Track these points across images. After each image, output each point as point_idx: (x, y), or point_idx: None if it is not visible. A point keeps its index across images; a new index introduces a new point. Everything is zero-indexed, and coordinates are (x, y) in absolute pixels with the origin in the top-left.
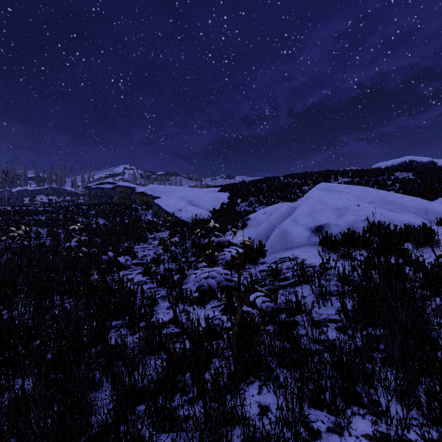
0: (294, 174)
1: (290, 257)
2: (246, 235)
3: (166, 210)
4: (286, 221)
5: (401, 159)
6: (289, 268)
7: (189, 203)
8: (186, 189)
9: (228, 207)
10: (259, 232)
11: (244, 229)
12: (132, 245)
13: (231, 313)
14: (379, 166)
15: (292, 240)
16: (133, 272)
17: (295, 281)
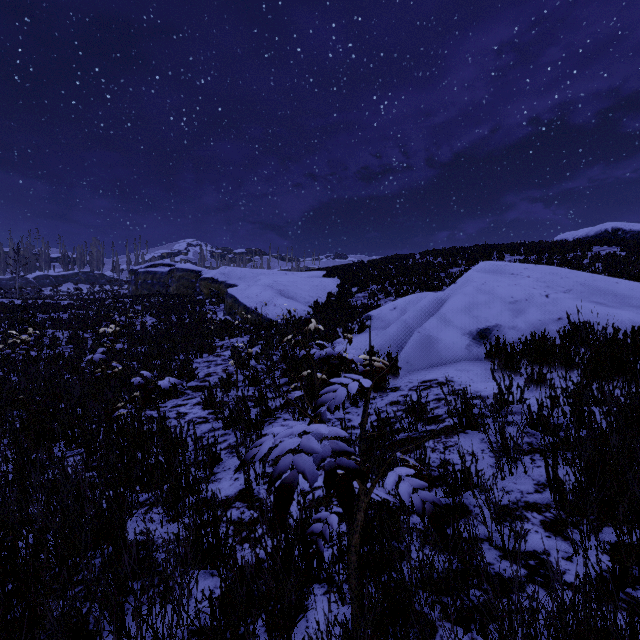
0: (436, 250)
1: (439, 379)
2: (367, 342)
3: (245, 304)
4: (430, 321)
5: (600, 226)
6: (439, 399)
7: (279, 294)
8: (275, 273)
9: (337, 300)
10: (387, 338)
11: (363, 333)
12: (191, 357)
13: None
14: (564, 237)
15: (441, 352)
16: (189, 402)
17: (454, 424)
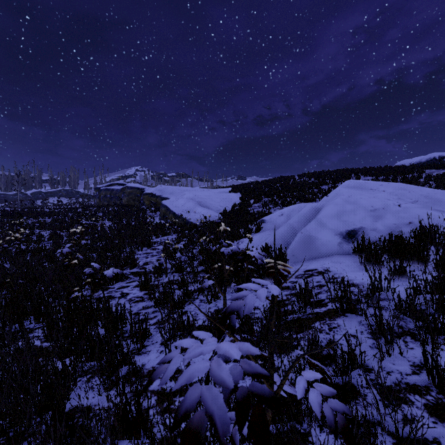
0: (310, 173)
1: (318, 269)
2: (262, 239)
3: (174, 211)
4: (310, 224)
5: (430, 155)
6: (320, 286)
7: (198, 204)
8: (195, 190)
9: (240, 208)
10: (277, 237)
11: (259, 233)
12: (135, 250)
13: (249, 358)
14: (402, 163)
15: (319, 248)
16: (130, 284)
17: (336, 308)
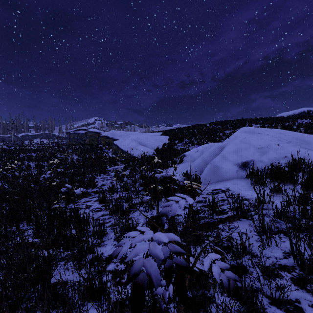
0: (217, 122)
1: (222, 189)
2: (183, 168)
3: (122, 149)
4: (216, 158)
5: (300, 109)
6: (223, 200)
7: (139, 143)
8: (137, 133)
9: (168, 146)
10: (194, 166)
11: (181, 164)
12: (95, 176)
13: None
14: (282, 115)
15: (222, 174)
16: (92, 199)
17: (233, 215)
